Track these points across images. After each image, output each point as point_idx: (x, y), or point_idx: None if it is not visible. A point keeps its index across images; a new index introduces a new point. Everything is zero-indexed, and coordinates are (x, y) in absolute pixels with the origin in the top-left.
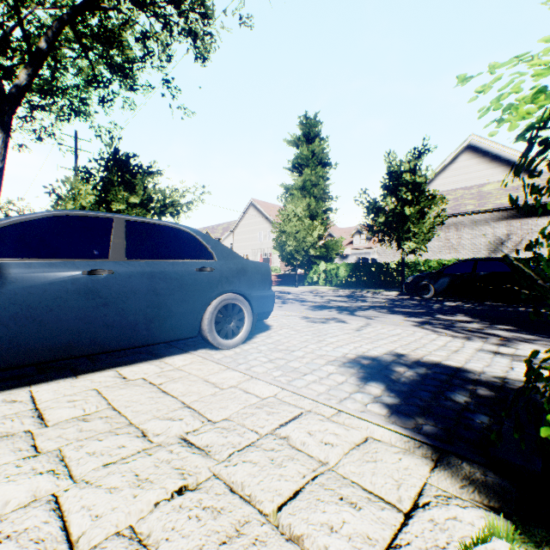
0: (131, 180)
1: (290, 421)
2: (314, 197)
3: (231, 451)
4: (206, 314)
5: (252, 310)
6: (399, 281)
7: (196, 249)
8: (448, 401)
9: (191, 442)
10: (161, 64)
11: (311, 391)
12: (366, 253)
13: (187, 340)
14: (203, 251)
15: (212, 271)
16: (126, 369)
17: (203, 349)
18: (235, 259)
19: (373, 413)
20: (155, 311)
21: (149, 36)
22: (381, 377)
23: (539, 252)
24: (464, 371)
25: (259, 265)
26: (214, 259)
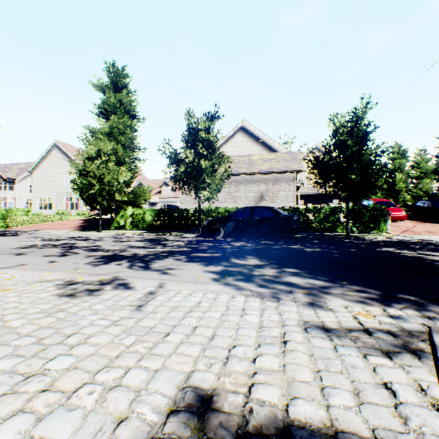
0: None
1: None
2: (123, 145)
3: None
4: None
5: None
6: (197, 224)
7: None
8: None
9: None
10: None
11: None
12: (172, 201)
13: None
14: None
15: None
16: None
17: None
18: None
19: None
20: None
21: None
22: None
23: (282, 204)
24: None
25: None
26: None
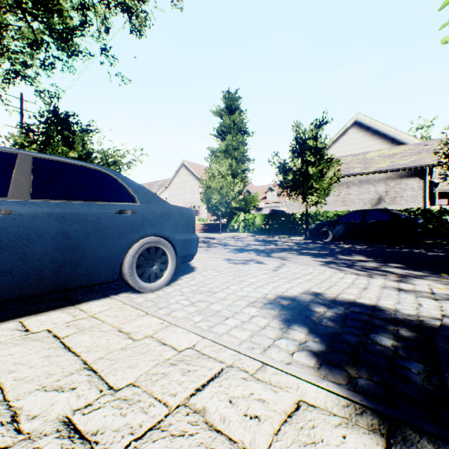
0: (70, 136)
1: (209, 383)
2: (235, 159)
3: (127, 441)
4: (127, 257)
5: (176, 253)
6: (303, 228)
7: (116, 192)
8: (375, 346)
9: (75, 428)
10: (99, 33)
11: (233, 339)
12: (276, 206)
13: (111, 284)
14: (124, 194)
15: (133, 214)
16: (32, 320)
17: (125, 292)
18: (158, 204)
19: (301, 365)
20: (66, 255)
21: (88, 7)
22: (303, 319)
23: (408, 205)
24: (380, 310)
25: (184, 210)
26: (136, 202)
